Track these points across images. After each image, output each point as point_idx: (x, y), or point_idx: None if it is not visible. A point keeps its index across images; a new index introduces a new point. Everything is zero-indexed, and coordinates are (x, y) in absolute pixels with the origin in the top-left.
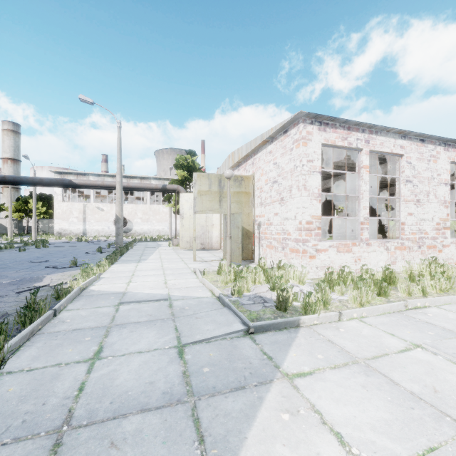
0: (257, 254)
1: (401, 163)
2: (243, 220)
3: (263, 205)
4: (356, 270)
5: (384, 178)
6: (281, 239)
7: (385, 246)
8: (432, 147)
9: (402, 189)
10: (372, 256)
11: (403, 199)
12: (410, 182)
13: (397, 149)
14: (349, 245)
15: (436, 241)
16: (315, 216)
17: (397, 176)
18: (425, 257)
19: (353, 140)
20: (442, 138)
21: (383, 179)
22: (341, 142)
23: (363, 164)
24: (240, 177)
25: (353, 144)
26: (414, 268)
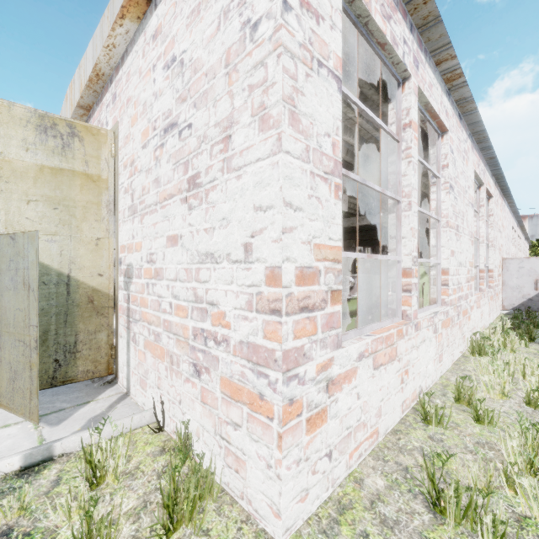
0: (123, 360)
1: (441, 149)
2: (77, 259)
3: (136, 213)
4: (403, 404)
5: (352, 201)
6: (188, 333)
7: (434, 323)
8: (465, 136)
9: (444, 201)
10: (422, 353)
11: (446, 221)
12: (453, 190)
13: (443, 115)
14: (393, 338)
15: (467, 302)
16: (327, 247)
17: (438, 173)
18: (462, 333)
19: (398, 36)
20: (478, 123)
21: (349, 204)
22: (381, 20)
23: (412, 116)
24: (65, 123)
25: (398, 48)
26: (455, 357)
